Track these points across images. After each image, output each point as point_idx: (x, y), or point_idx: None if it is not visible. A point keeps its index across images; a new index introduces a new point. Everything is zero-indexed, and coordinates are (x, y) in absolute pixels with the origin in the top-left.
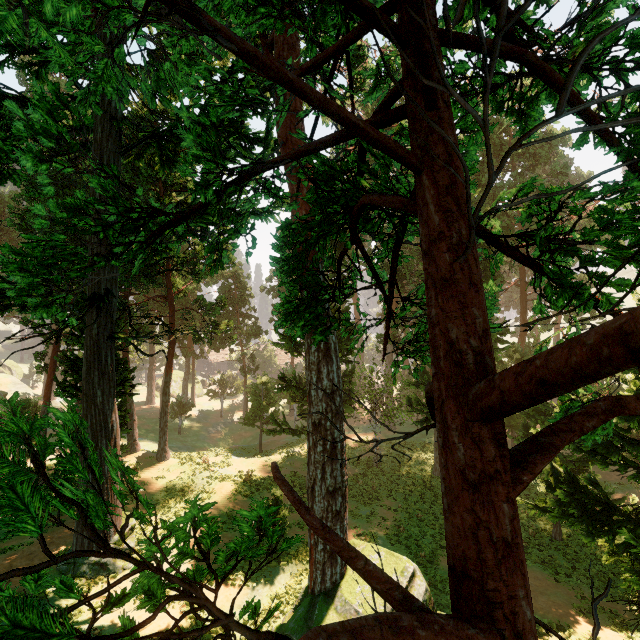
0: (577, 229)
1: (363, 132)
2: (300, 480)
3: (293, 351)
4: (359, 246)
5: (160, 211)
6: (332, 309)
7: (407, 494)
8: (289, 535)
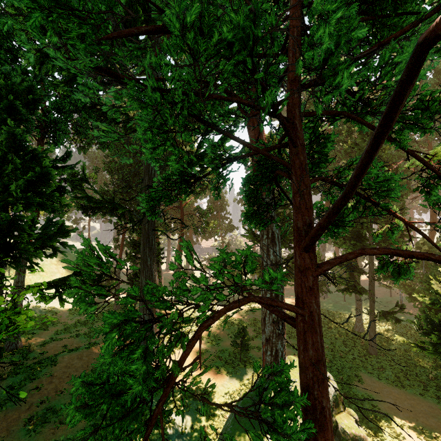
0: None
1: (270, 158)
2: (259, 323)
3: (254, 240)
4: (279, 187)
5: (195, 176)
6: (279, 213)
7: (333, 340)
8: (251, 352)
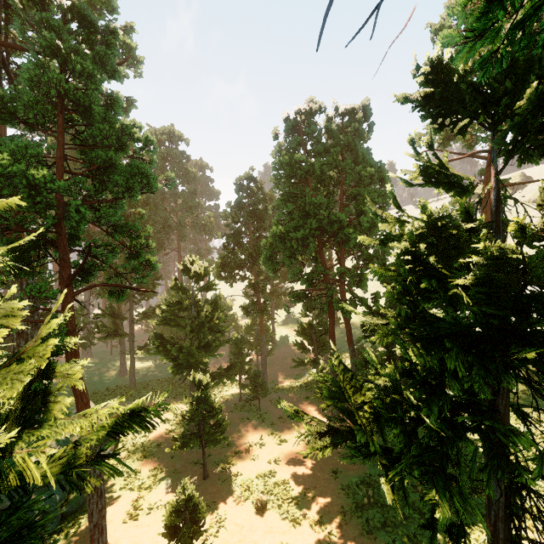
0: (201, 224)
1: (46, 240)
2: None
3: None
4: (47, 251)
5: None
6: None
7: (97, 390)
8: None
